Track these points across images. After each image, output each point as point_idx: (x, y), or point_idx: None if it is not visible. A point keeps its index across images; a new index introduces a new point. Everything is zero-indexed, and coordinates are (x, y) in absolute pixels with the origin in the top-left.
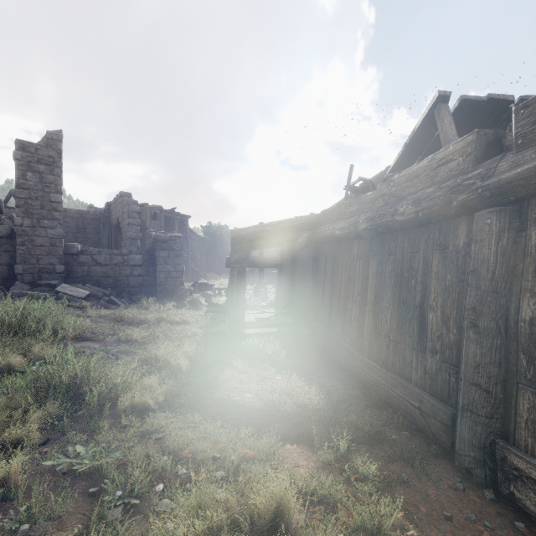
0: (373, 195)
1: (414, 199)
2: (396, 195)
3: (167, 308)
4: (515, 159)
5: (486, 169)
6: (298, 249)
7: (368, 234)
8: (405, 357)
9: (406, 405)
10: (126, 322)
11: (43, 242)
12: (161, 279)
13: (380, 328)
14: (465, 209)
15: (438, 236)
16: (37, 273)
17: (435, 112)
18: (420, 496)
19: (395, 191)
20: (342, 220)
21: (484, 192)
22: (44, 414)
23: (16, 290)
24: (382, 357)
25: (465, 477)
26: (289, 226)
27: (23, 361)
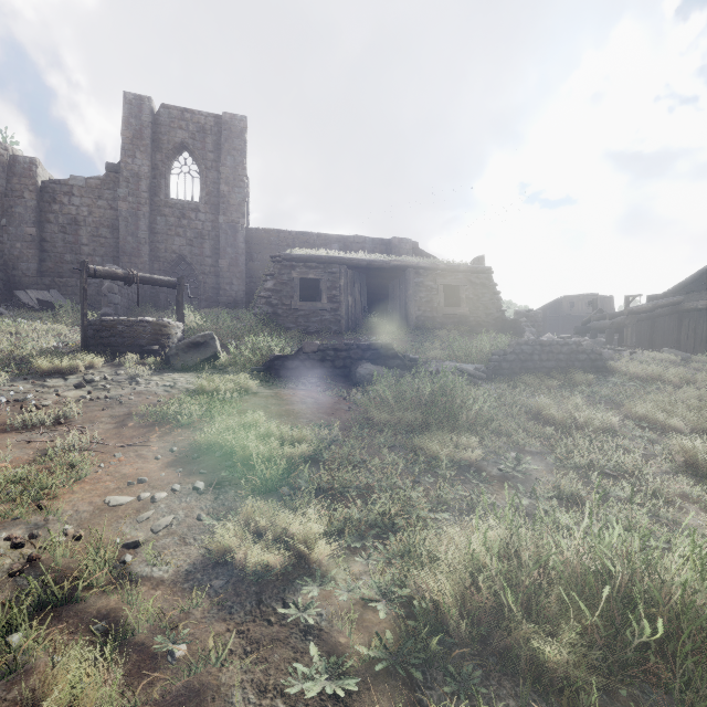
0: None
1: None
2: None
3: None
4: None
5: None
6: (658, 317)
7: None
8: None
9: None
10: None
11: None
12: None
13: None
14: None
15: None
16: None
17: None
18: None
19: None
20: (703, 301)
21: None
22: None
23: None
24: None
25: None
26: (662, 304)
27: None
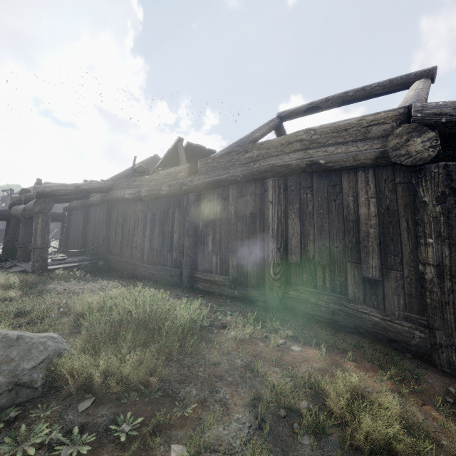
0: (150, 178)
1: (168, 185)
2: (161, 181)
3: None
4: (198, 178)
5: (192, 179)
6: (91, 206)
7: (147, 199)
8: (165, 256)
9: (165, 277)
10: None
11: None
12: None
13: (153, 247)
14: (186, 192)
15: (178, 202)
16: None
17: (178, 145)
18: (170, 294)
19: (161, 179)
20: (130, 189)
21: (191, 187)
22: None
23: None
24: (154, 261)
25: (185, 289)
26: (89, 188)
27: None
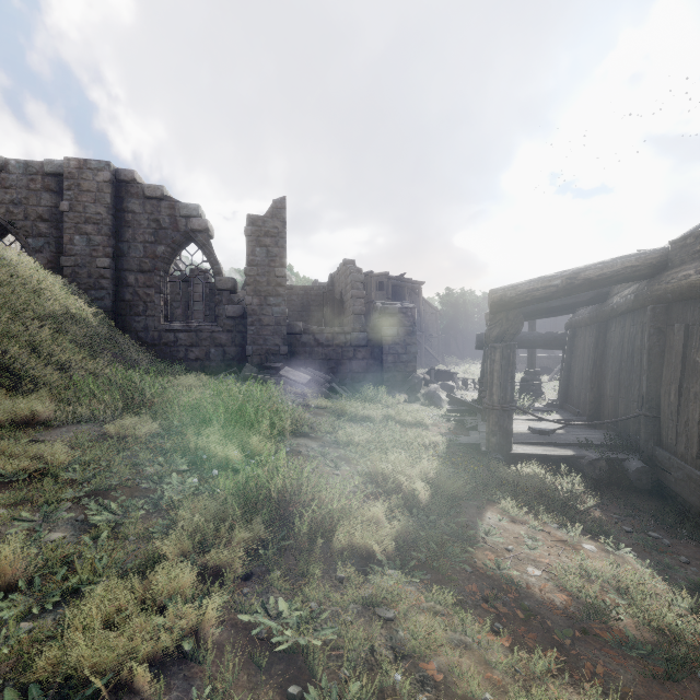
0: None
1: None
2: None
3: (396, 402)
4: None
5: None
6: (611, 317)
7: None
8: None
9: None
10: (348, 417)
11: (269, 321)
12: (388, 363)
13: None
14: None
15: None
16: (264, 355)
17: None
18: None
19: None
20: None
21: None
22: (249, 536)
23: (246, 372)
24: None
25: None
26: (598, 275)
27: (240, 456)
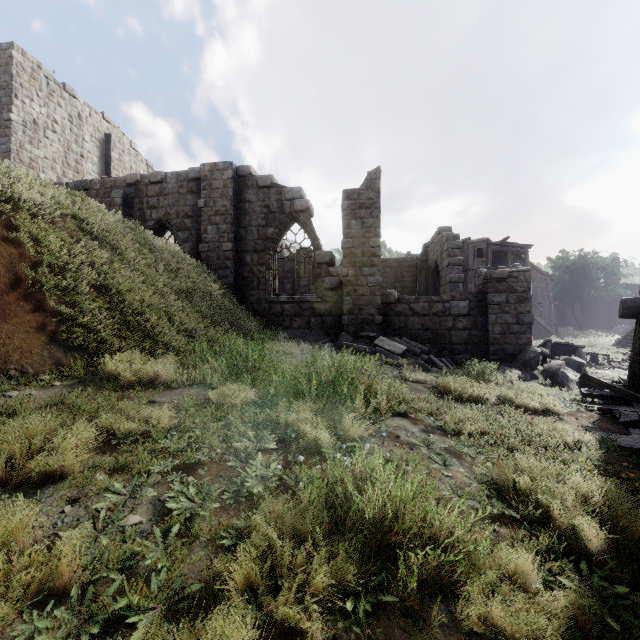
0: None
1: None
2: None
3: (507, 379)
4: None
5: None
6: None
7: None
8: None
9: None
10: (452, 396)
11: (363, 291)
12: (494, 334)
13: None
14: None
15: None
16: (359, 324)
17: None
18: None
19: None
20: None
21: None
22: (334, 574)
23: (342, 341)
24: None
25: None
26: None
27: (330, 439)
